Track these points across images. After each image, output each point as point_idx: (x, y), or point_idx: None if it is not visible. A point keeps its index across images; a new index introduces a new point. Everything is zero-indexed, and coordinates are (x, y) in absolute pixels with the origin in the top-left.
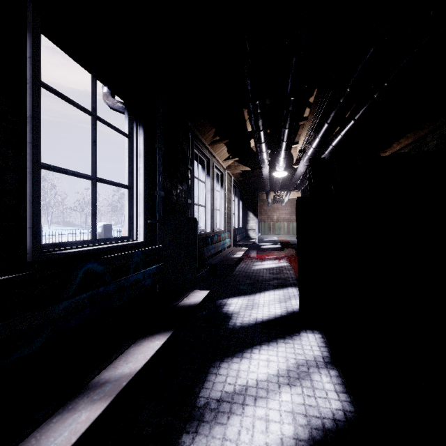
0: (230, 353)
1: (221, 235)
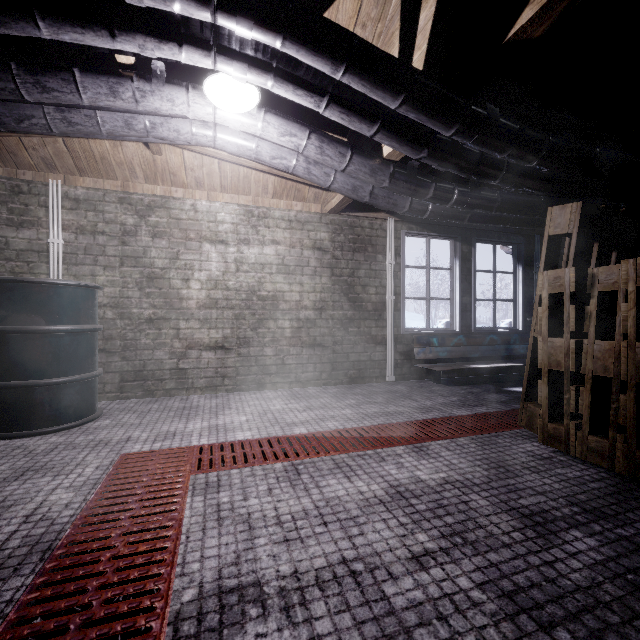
0: None
1: None
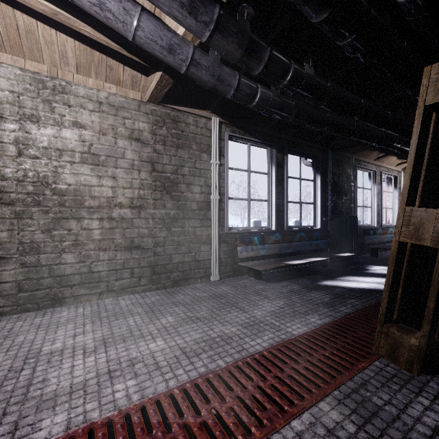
0: (357, 276)
1: (388, 230)
